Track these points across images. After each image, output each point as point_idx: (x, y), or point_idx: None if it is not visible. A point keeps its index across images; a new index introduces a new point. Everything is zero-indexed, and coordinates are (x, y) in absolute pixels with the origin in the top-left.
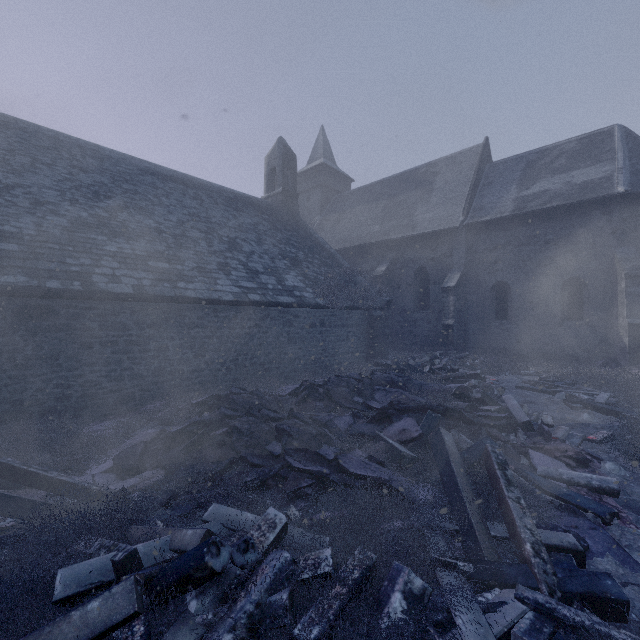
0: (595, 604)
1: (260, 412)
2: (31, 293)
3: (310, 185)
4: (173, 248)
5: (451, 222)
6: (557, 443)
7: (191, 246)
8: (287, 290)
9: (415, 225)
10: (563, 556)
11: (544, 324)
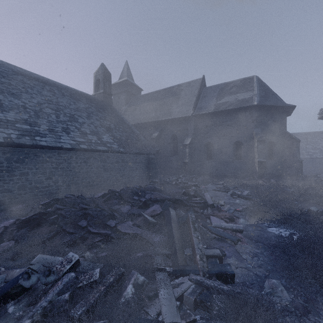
0: (222, 277)
1: (78, 206)
2: None
3: (120, 90)
4: (33, 117)
5: (187, 113)
6: (223, 212)
7: (45, 117)
8: (103, 143)
9: (171, 114)
10: (214, 259)
11: (226, 162)
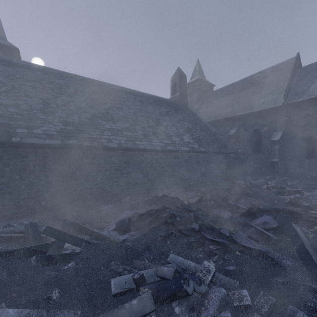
0: None
1: (182, 206)
2: (79, 148)
3: (192, 90)
4: (132, 125)
5: (276, 103)
6: None
7: (140, 124)
8: (185, 144)
9: (252, 106)
10: None
11: None
